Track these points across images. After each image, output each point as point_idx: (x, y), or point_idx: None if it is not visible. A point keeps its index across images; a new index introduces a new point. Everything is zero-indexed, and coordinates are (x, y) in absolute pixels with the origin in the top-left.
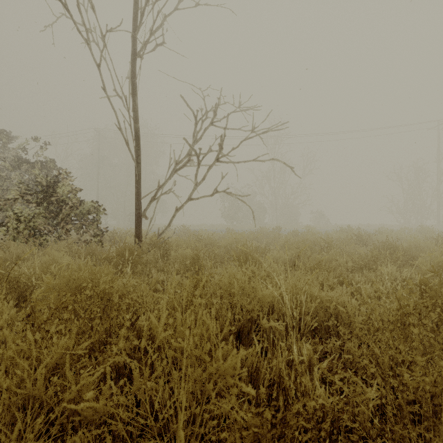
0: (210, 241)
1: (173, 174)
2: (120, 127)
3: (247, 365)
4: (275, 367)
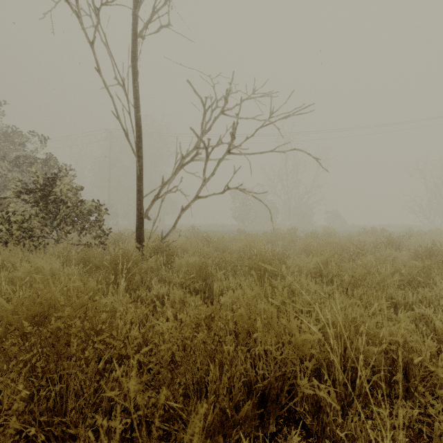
0: (221, 244)
1: (179, 169)
2: (118, 116)
3: None
4: None
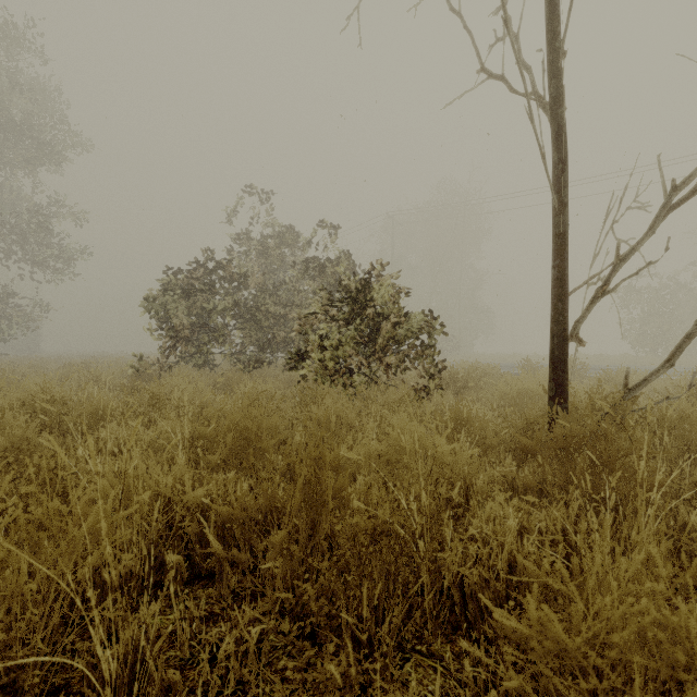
0: None
1: (658, 219)
2: (531, 117)
3: None
4: None
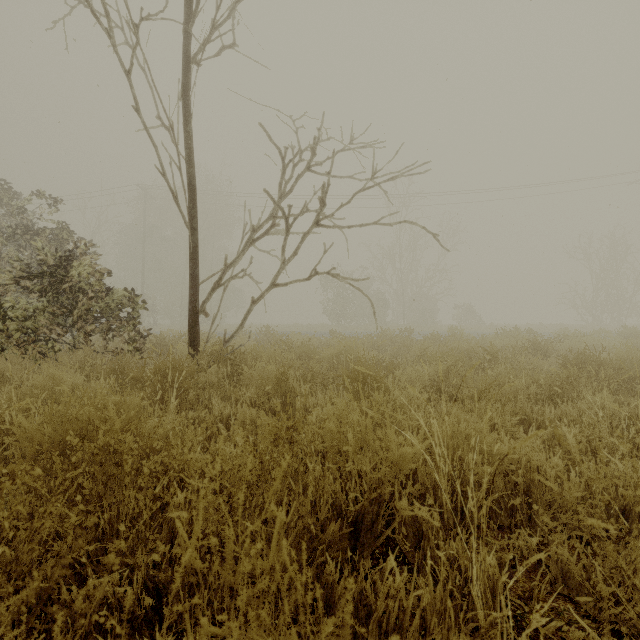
0: (306, 350)
1: (248, 246)
2: (164, 172)
3: (377, 616)
4: (440, 637)
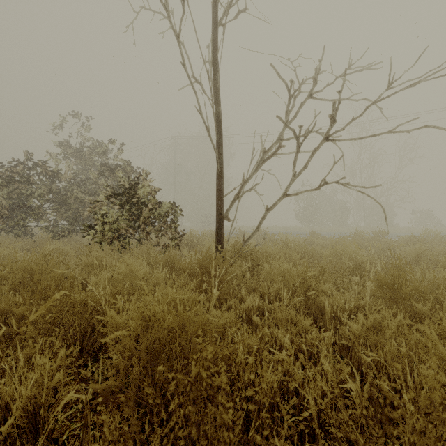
0: (305, 249)
1: (260, 165)
2: (201, 111)
3: None
4: None
